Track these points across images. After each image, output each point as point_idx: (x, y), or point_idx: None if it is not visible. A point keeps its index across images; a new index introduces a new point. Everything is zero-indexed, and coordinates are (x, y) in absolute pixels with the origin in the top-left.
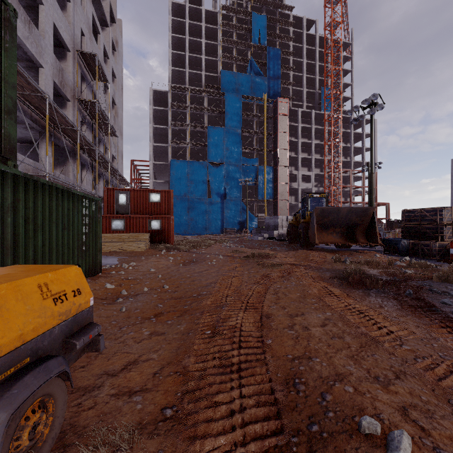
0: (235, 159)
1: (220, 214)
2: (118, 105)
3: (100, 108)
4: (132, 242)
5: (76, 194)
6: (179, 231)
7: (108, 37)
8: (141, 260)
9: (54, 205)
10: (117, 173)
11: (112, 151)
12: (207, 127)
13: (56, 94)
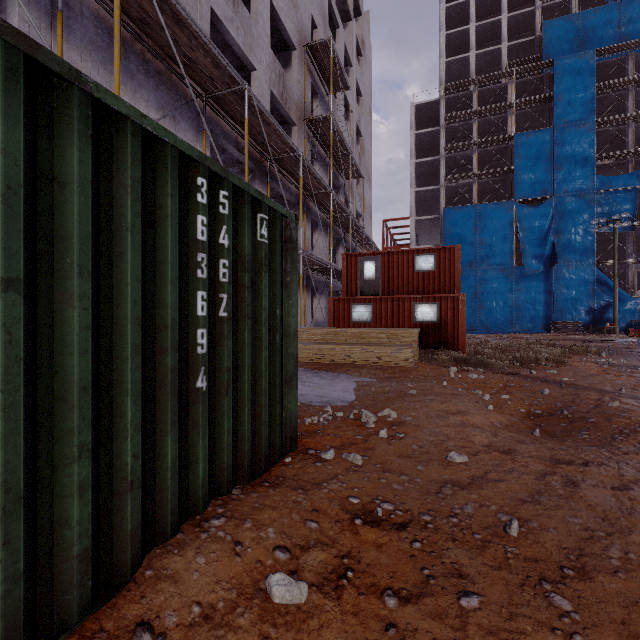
0: (578, 184)
1: (542, 296)
2: (365, 137)
3: (337, 127)
4: (386, 346)
5: (130, 124)
6: None
7: (351, 35)
8: (411, 402)
9: None
10: (362, 236)
11: (357, 205)
12: (512, 136)
13: (279, 121)
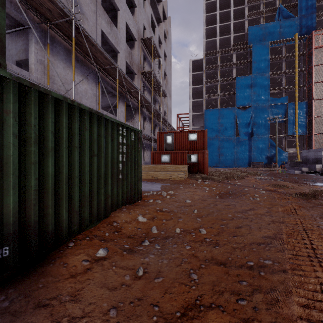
0: (262, 101)
1: (247, 150)
2: (168, 76)
3: (155, 76)
4: (174, 172)
5: (109, 120)
6: (211, 164)
7: (161, 29)
8: (179, 189)
9: (76, 127)
10: (166, 123)
11: (164, 108)
12: (235, 78)
13: (129, 72)
